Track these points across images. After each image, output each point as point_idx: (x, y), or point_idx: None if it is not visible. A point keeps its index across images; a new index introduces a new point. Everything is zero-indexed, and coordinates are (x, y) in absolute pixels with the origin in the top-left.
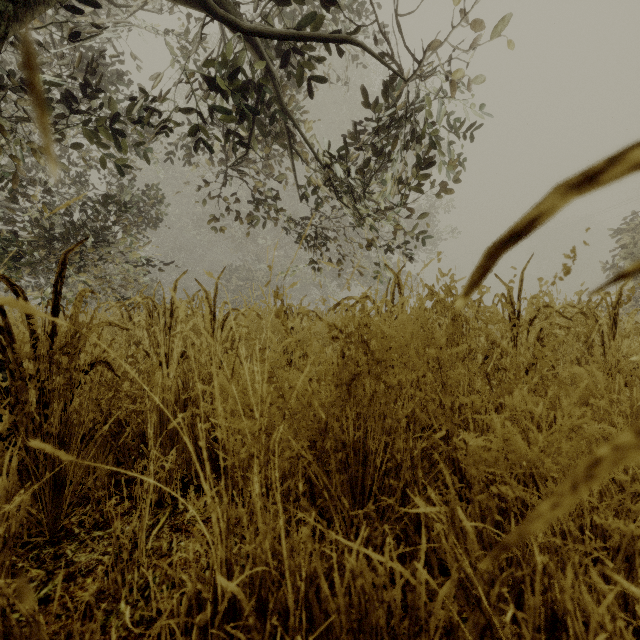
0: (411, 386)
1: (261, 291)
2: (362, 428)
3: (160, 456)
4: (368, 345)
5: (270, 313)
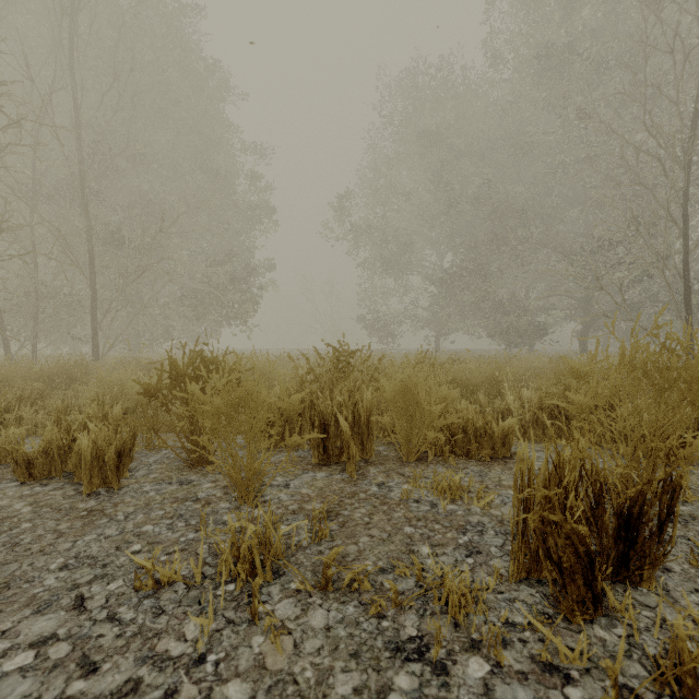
0: None
1: None
2: None
3: None
4: None
5: None
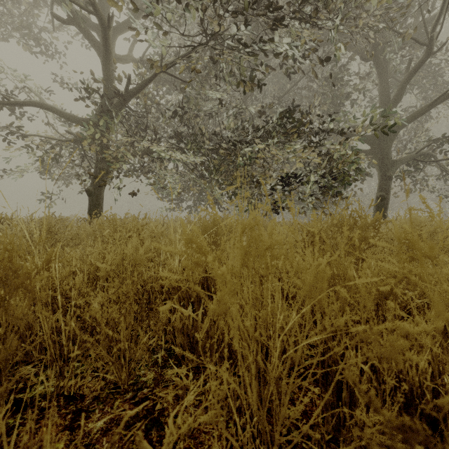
0: None
1: None
2: None
3: None
4: None
5: None
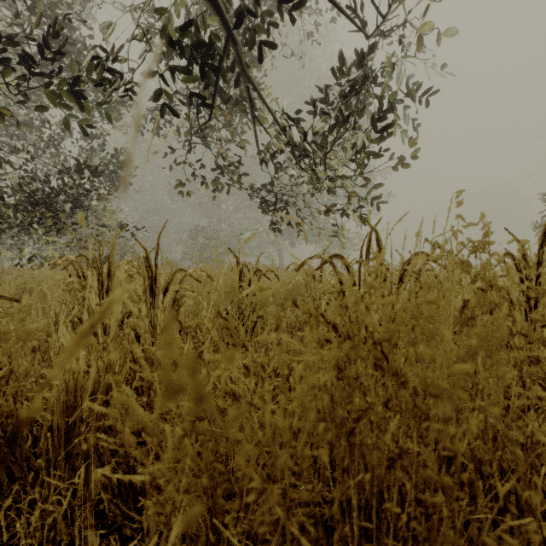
0: (456, 420)
1: (223, 248)
2: (375, 513)
3: (58, 482)
4: (384, 351)
5: (228, 270)
